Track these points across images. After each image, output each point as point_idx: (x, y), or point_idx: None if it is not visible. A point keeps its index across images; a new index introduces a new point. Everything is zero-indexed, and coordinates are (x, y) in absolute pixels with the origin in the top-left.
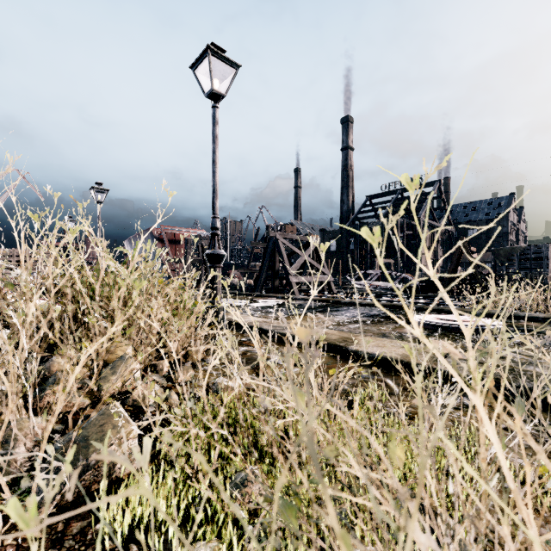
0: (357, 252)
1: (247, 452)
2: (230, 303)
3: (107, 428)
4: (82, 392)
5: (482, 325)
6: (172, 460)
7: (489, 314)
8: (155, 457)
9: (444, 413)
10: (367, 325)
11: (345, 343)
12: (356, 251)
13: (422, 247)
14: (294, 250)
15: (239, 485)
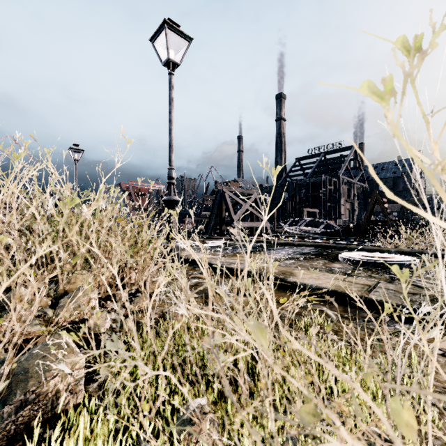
0: (289, 204)
1: (196, 382)
2: (184, 243)
3: (50, 359)
4: (39, 320)
5: (400, 261)
6: (118, 391)
7: (402, 252)
8: (104, 386)
9: (382, 339)
10: (300, 261)
11: (284, 275)
12: (288, 203)
13: (341, 199)
14: (237, 200)
15: (186, 423)
